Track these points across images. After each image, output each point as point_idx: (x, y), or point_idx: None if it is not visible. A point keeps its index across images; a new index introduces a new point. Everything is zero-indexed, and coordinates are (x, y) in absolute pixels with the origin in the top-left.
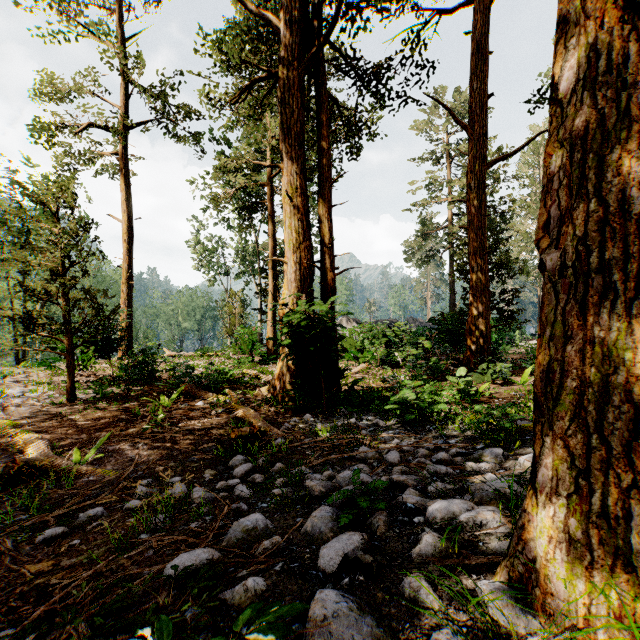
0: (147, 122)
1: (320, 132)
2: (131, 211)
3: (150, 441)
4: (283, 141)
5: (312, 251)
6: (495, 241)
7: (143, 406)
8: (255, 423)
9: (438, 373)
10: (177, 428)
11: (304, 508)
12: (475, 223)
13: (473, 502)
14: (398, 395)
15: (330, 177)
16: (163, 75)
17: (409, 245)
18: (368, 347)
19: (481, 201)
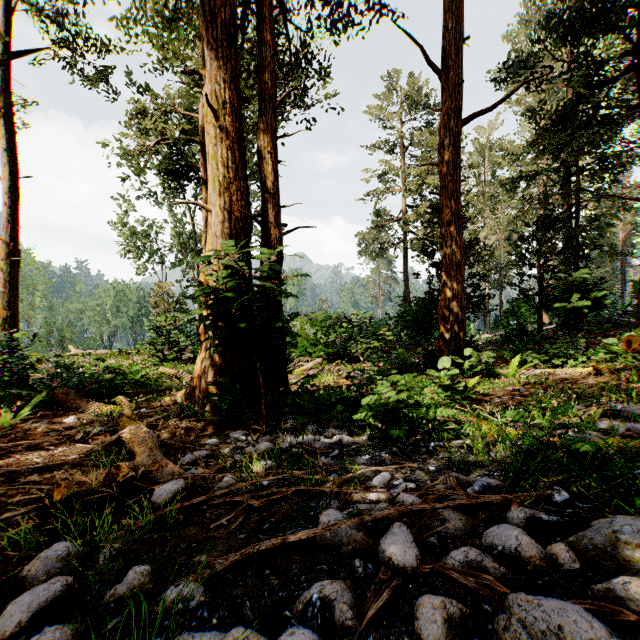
0: (38, 50)
1: (260, 31)
2: (16, 165)
3: None
4: (204, 31)
5: (248, 196)
6: (464, 217)
7: None
8: (137, 454)
9: (406, 367)
10: None
11: None
12: (449, 188)
13: None
14: (374, 397)
15: (274, 96)
16: None
17: (363, 236)
18: (323, 339)
19: (456, 162)
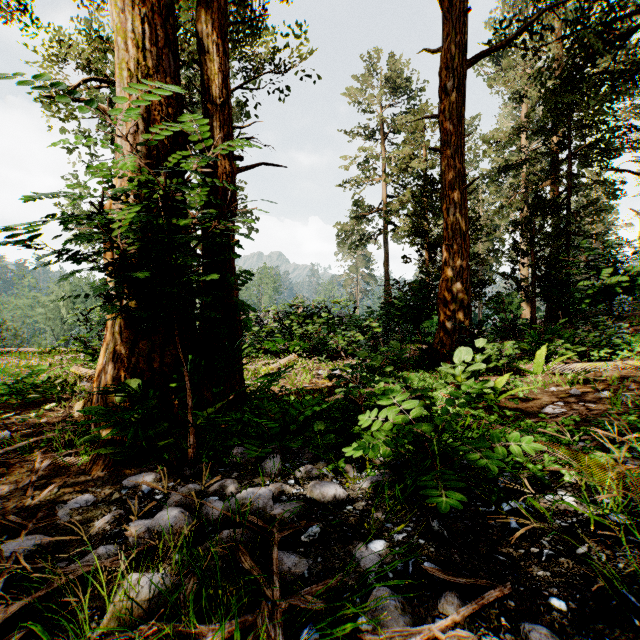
0: None
1: None
2: None
3: None
4: None
5: (180, 104)
6: None
7: None
8: None
9: (400, 363)
10: None
11: None
12: (453, 143)
13: None
14: (382, 411)
15: None
16: None
17: (342, 227)
18: (298, 331)
19: (461, 111)
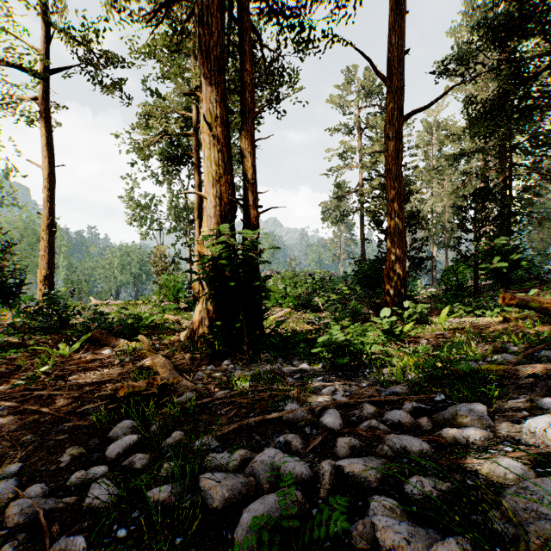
0: (69, 67)
1: (242, 61)
2: (52, 157)
3: (14, 403)
4: (202, 65)
5: (234, 186)
6: (408, 193)
7: (36, 356)
8: (161, 373)
9: (358, 316)
10: (64, 383)
11: (187, 548)
12: (393, 171)
13: (531, 549)
14: (326, 336)
15: (253, 109)
16: (85, 18)
17: (326, 205)
18: (291, 293)
19: (398, 151)
